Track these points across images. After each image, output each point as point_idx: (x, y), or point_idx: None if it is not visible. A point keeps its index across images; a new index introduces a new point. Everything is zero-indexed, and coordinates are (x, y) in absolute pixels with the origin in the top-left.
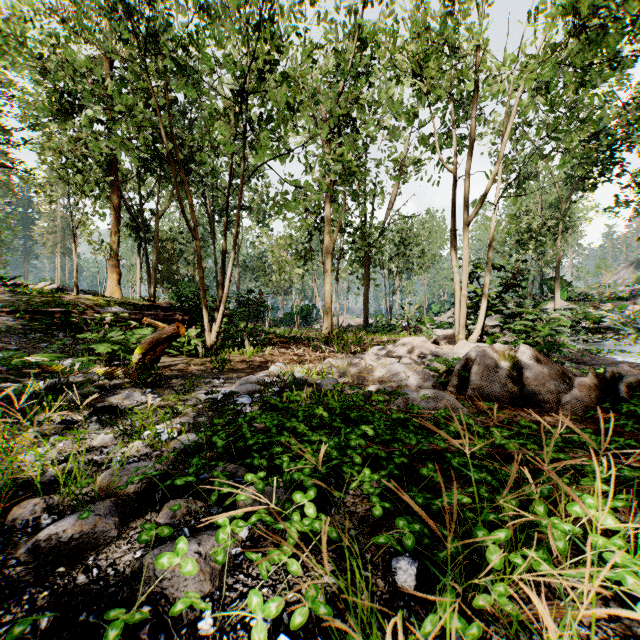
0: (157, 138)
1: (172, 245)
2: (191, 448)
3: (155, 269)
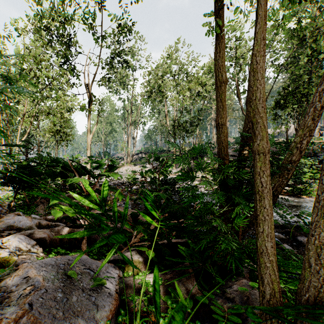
0: None
1: None
2: None
3: None
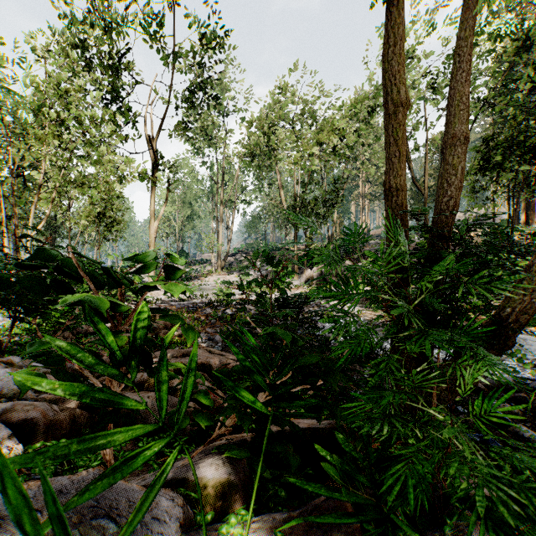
0: None
1: None
2: None
3: None
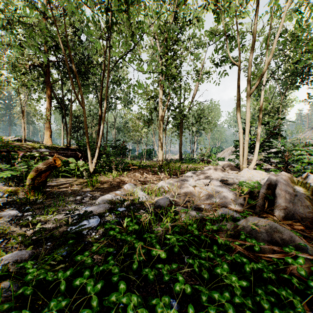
0: (58, 46)
1: (80, 118)
2: None
3: (70, 129)
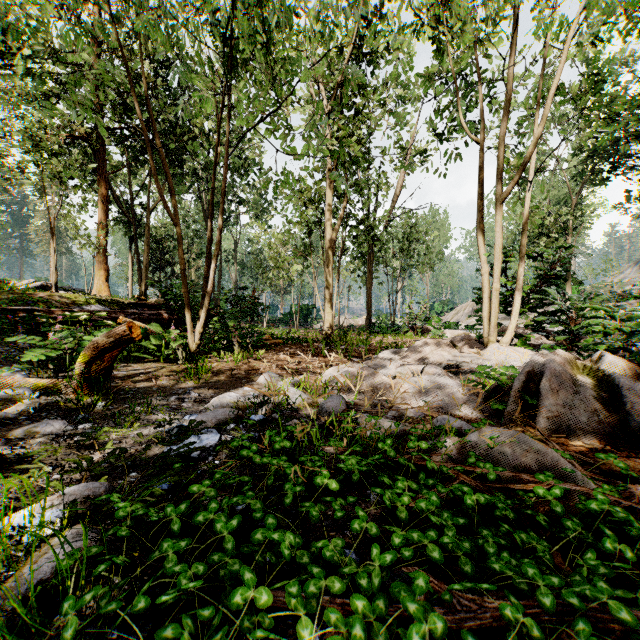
0: (128, 104)
1: (166, 242)
2: (55, 583)
3: (146, 266)
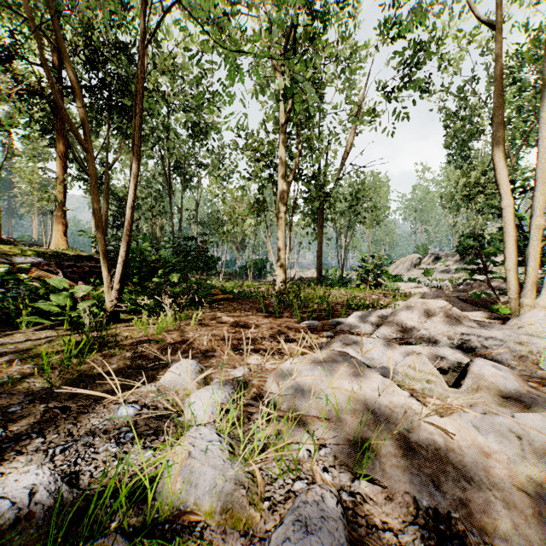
0: None
1: None
2: None
3: (105, 221)
